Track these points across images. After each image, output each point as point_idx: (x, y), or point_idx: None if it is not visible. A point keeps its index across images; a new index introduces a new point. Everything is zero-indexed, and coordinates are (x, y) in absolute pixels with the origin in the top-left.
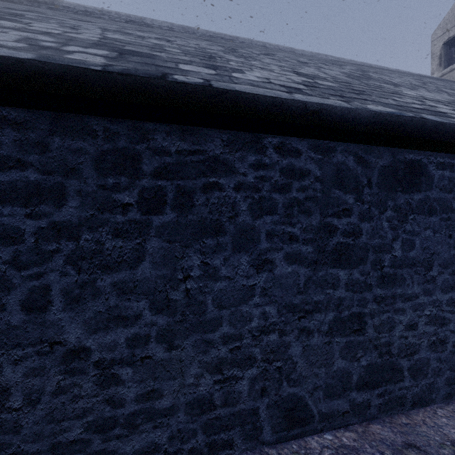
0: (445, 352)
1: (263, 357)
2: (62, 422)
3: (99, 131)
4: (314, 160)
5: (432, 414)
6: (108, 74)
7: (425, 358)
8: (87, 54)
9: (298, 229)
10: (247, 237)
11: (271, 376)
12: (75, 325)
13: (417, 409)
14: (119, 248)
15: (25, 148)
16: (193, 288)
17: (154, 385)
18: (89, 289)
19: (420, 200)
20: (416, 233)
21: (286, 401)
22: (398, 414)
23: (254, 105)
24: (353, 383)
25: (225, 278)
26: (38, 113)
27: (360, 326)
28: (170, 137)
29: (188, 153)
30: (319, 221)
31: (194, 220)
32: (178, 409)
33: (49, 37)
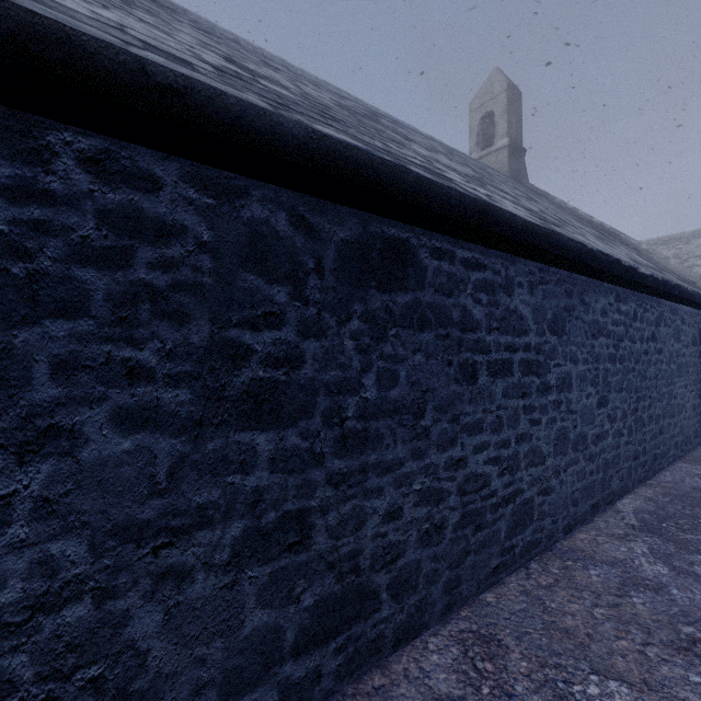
0: (443, 544)
1: (42, 670)
2: None
3: None
4: (196, 206)
5: (421, 651)
6: None
7: (414, 561)
8: None
9: (154, 352)
10: None
11: None
12: None
13: (402, 649)
14: None
15: None
16: None
17: None
18: None
19: (407, 304)
20: (400, 359)
21: None
22: (371, 671)
23: None
24: (287, 647)
25: None
26: None
27: (300, 535)
28: None
29: None
30: (209, 336)
31: None
32: None
33: None
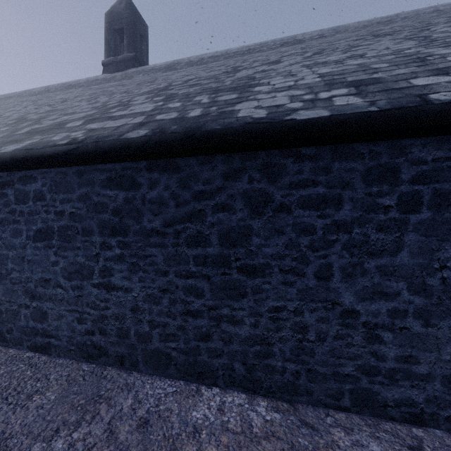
0: None
1: None
2: (340, 359)
3: (366, 153)
4: None
5: None
6: (387, 111)
7: None
8: (339, 97)
9: None
10: None
11: None
12: (348, 293)
13: None
14: (381, 240)
15: (317, 172)
16: (449, 277)
17: (411, 352)
18: (359, 269)
19: None
20: None
21: None
22: None
23: None
24: None
25: None
26: (323, 148)
27: None
28: (426, 148)
29: (444, 159)
30: None
31: (450, 217)
32: (434, 379)
33: (297, 90)
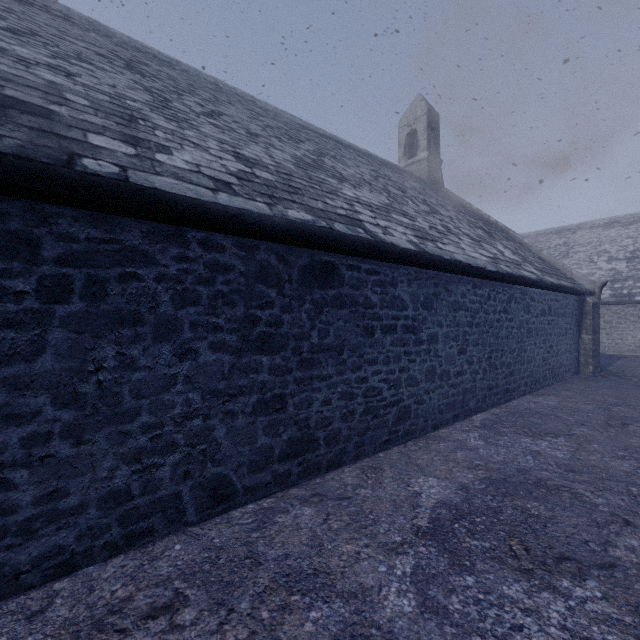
0: (354, 422)
1: (186, 442)
2: None
3: None
4: (239, 256)
5: (341, 472)
6: (1, 156)
7: (338, 428)
8: None
9: (223, 319)
10: (170, 328)
11: (195, 459)
12: None
13: (331, 472)
14: (10, 340)
15: None
16: (106, 380)
17: (58, 485)
18: None
19: (334, 295)
20: (330, 323)
21: (210, 481)
22: (315, 478)
23: (175, 204)
24: (276, 456)
25: (145, 368)
26: None
27: (282, 405)
28: (79, 223)
29: (101, 241)
30: (244, 312)
31: (108, 310)
32: (89, 506)
33: None
